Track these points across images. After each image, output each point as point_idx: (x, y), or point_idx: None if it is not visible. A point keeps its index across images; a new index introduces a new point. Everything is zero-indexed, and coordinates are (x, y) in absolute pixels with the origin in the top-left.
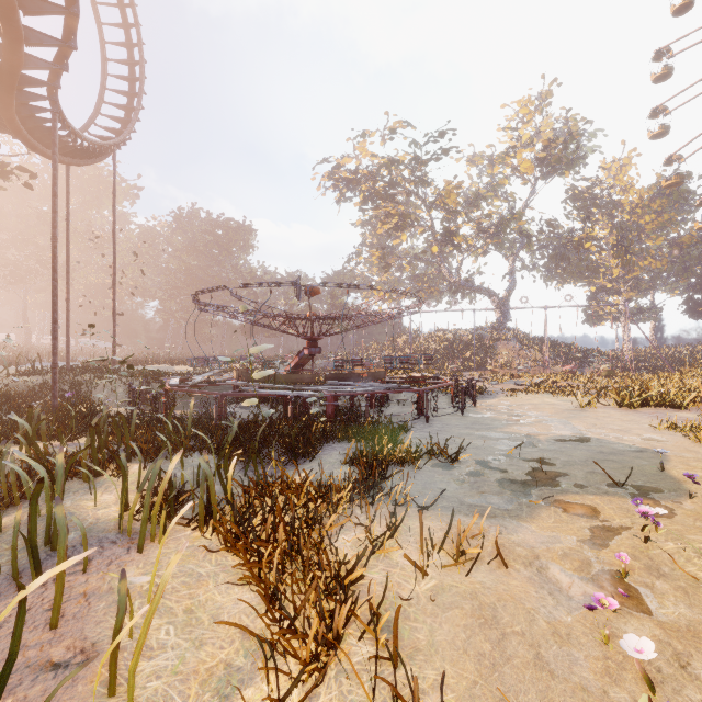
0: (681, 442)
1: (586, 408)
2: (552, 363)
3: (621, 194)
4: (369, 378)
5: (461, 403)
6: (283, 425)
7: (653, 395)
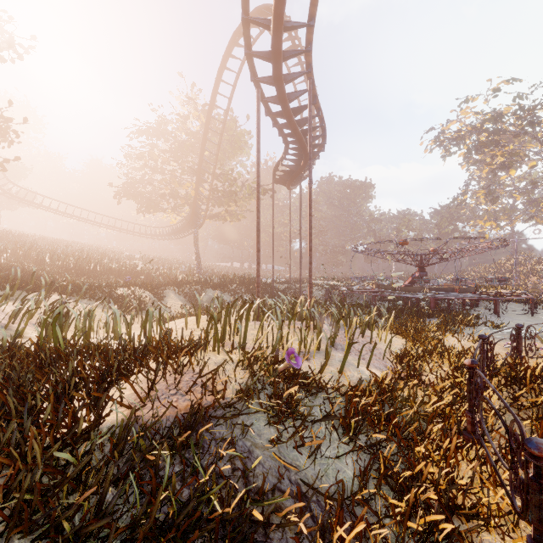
0: None
1: None
2: None
3: None
4: (460, 291)
5: (531, 309)
6: (406, 308)
7: None
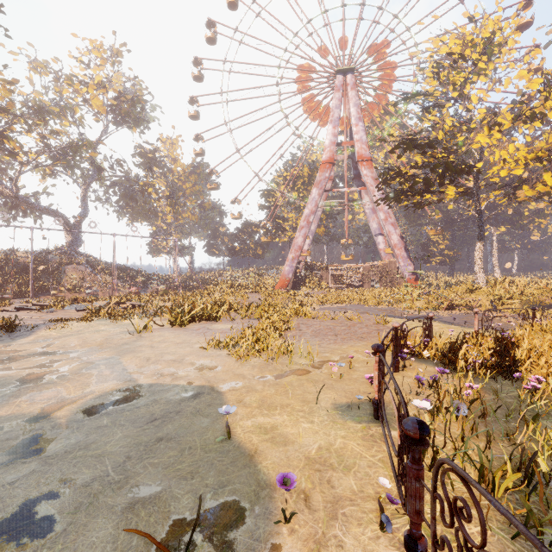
0: (228, 363)
1: (143, 333)
2: (121, 285)
3: (173, 163)
4: None
5: None
6: None
7: (199, 312)
